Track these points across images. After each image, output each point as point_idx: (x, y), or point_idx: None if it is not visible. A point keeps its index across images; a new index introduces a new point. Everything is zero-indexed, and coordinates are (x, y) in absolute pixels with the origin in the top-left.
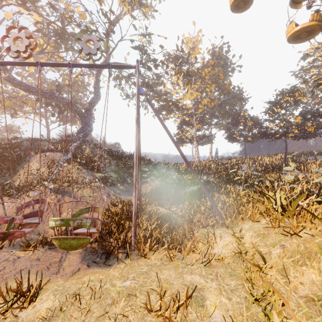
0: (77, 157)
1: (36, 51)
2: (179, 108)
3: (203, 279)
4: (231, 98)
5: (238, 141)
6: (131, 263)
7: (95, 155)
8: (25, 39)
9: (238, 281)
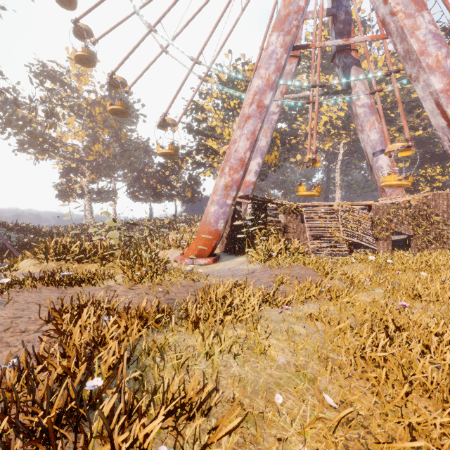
0: None
1: None
2: (57, 149)
3: None
4: (134, 149)
5: (141, 200)
6: None
7: None
8: None
9: None
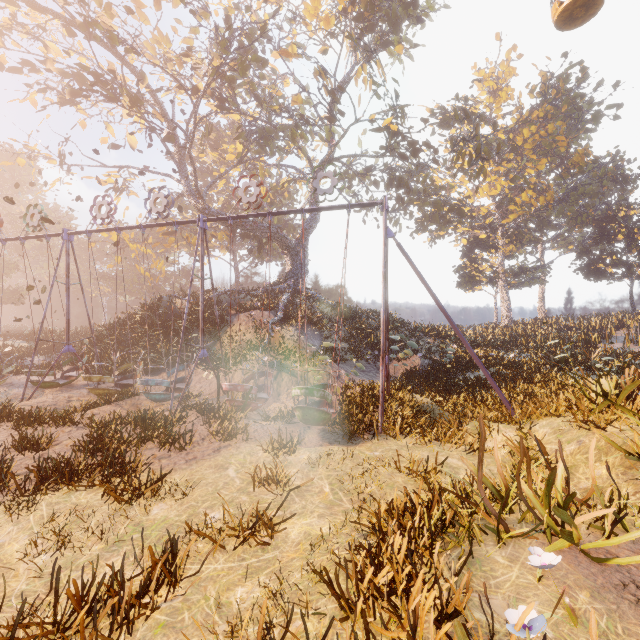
0: (289, 318)
1: (222, 150)
2: (464, 216)
3: (460, 463)
4: (591, 181)
5: (610, 276)
6: (379, 443)
7: (315, 313)
8: (256, 188)
9: (505, 470)
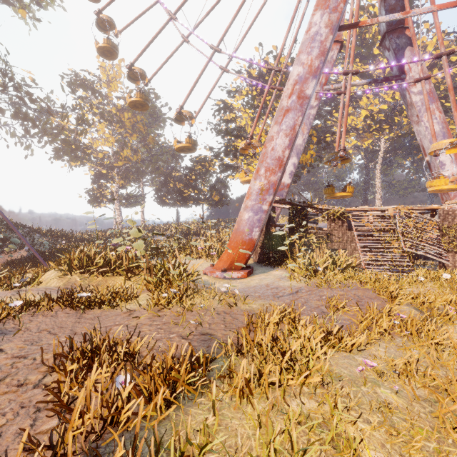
0: None
1: None
2: (89, 155)
3: None
4: (161, 153)
5: (168, 204)
6: None
7: None
8: None
9: None
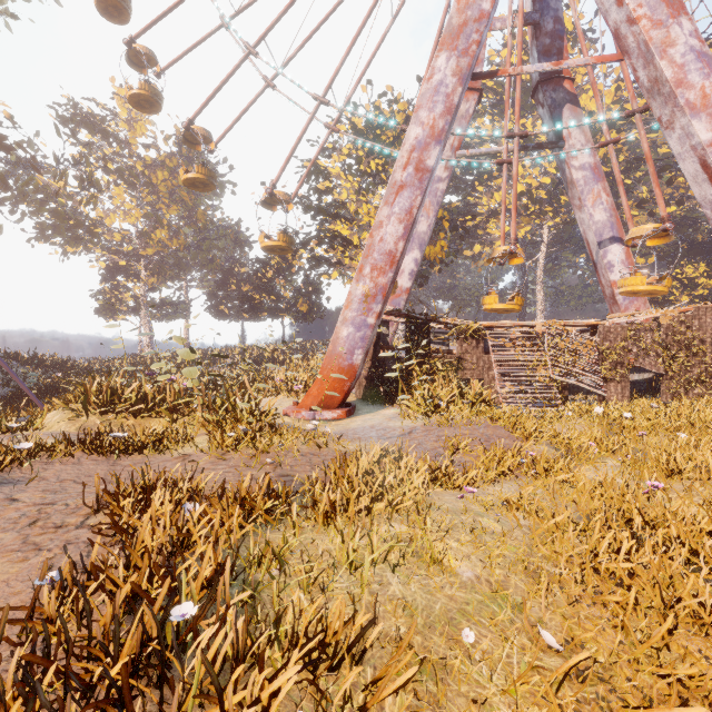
0: None
1: None
2: (97, 237)
3: None
4: (217, 237)
5: (228, 317)
6: None
7: None
8: None
9: None
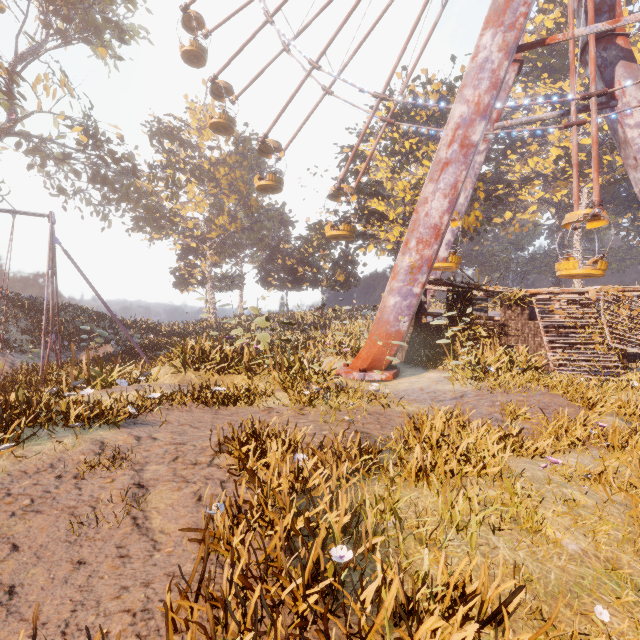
0: None
1: None
2: (176, 225)
3: None
4: (266, 219)
5: (275, 287)
6: None
7: None
8: None
9: None
